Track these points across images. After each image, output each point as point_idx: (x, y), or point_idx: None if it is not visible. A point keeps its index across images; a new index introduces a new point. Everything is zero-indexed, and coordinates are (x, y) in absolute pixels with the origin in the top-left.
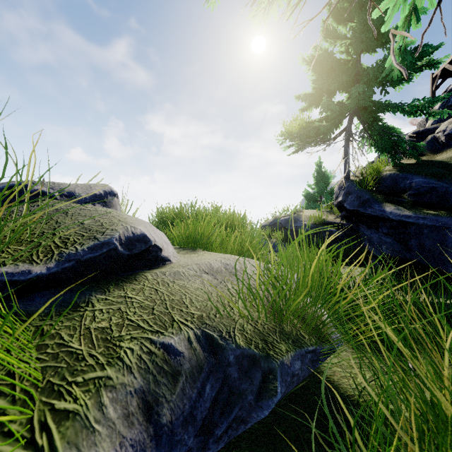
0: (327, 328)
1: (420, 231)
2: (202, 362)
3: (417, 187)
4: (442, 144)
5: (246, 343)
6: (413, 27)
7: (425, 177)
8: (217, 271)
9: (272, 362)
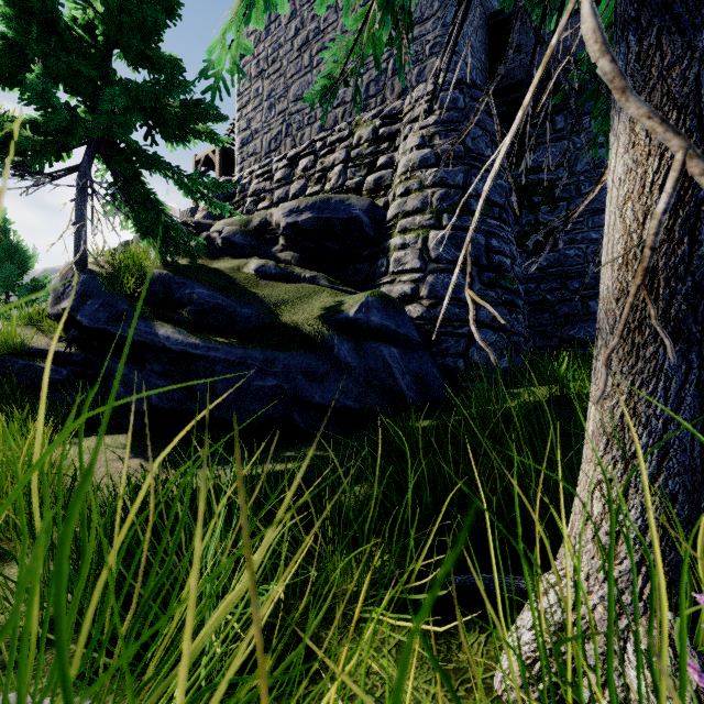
0: None
1: (212, 368)
2: None
3: (200, 301)
4: (219, 249)
5: None
6: (253, 16)
7: (210, 289)
8: None
9: None
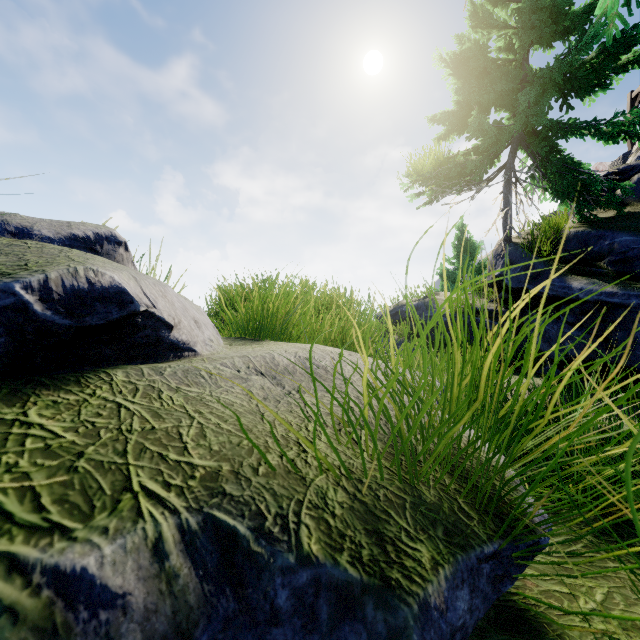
0: (520, 496)
1: (632, 317)
2: (191, 617)
3: (622, 250)
4: None
5: (326, 548)
6: None
7: (636, 234)
8: (286, 371)
9: (397, 608)
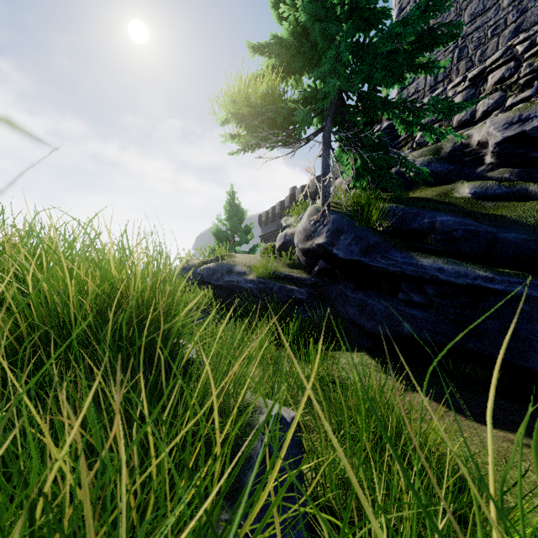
0: None
1: (514, 306)
2: None
3: (445, 229)
4: (411, 180)
5: None
6: None
7: (455, 215)
8: None
9: None
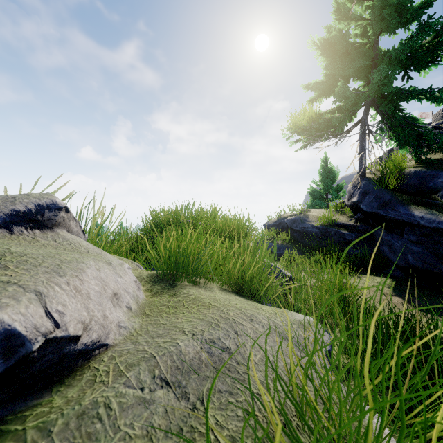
0: None
1: None
2: None
3: None
4: None
5: None
6: None
7: None
8: (192, 368)
9: None
